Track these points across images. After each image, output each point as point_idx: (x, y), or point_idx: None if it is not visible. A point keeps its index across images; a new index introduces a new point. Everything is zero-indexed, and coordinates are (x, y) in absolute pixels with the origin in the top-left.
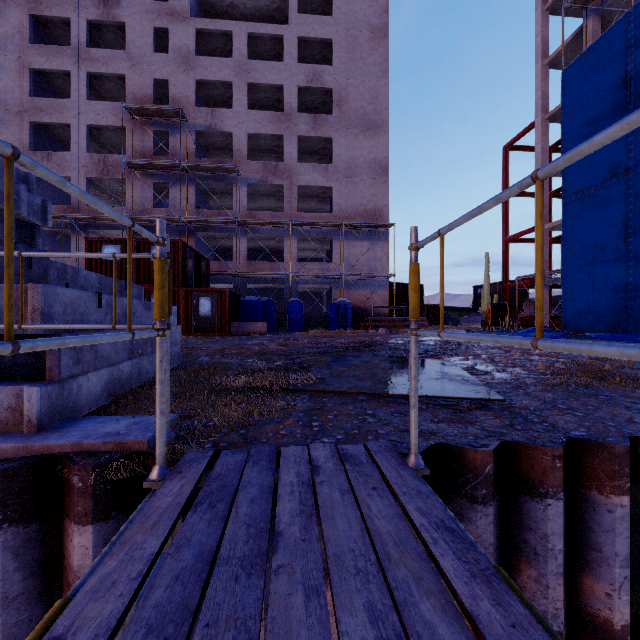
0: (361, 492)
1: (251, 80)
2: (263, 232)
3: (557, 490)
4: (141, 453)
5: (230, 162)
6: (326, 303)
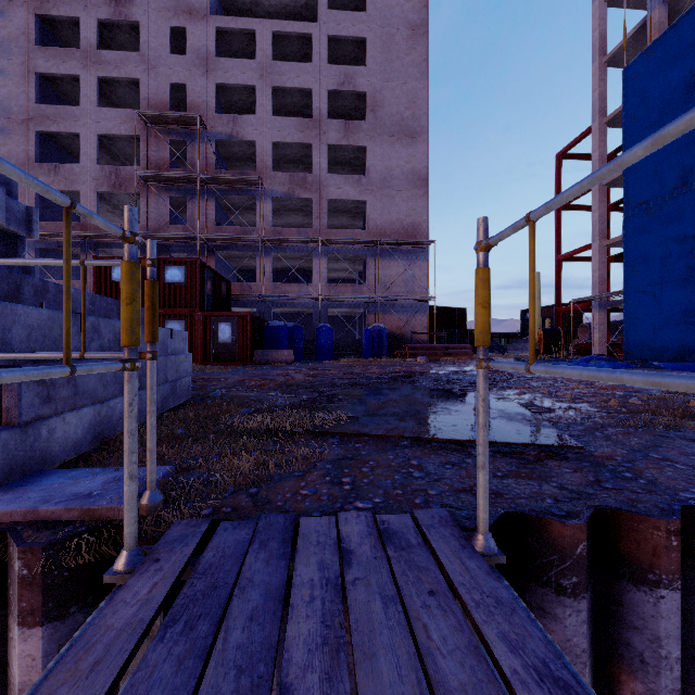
0: (413, 600)
1: (276, 83)
2: (290, 251)
3: (673, 577)
4: (113, 525)
5: (253, 174)
6: (359, 329)
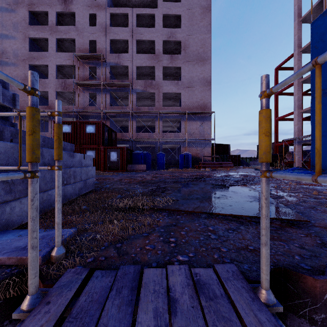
0: None
1: (138, 38)
2: (144, 117)
3: None
4: None
5: (127, 81)
6: (177, 154)
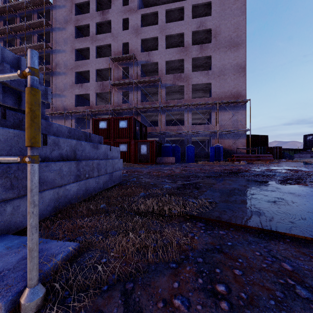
0: None
1: (167, 33)
2: (173, 111)
3: None
4: None
5: (157, 77)
6: (207, 147)
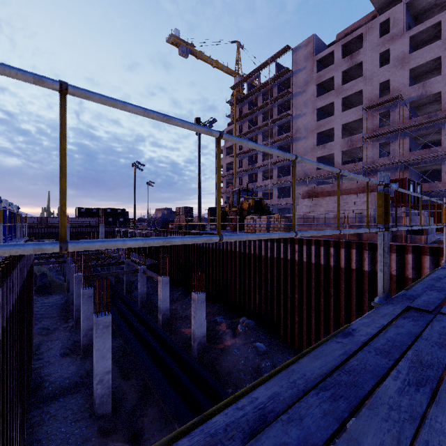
0: None
1: None
2: None
3: None
4: None
5: (439, 113)
6: None
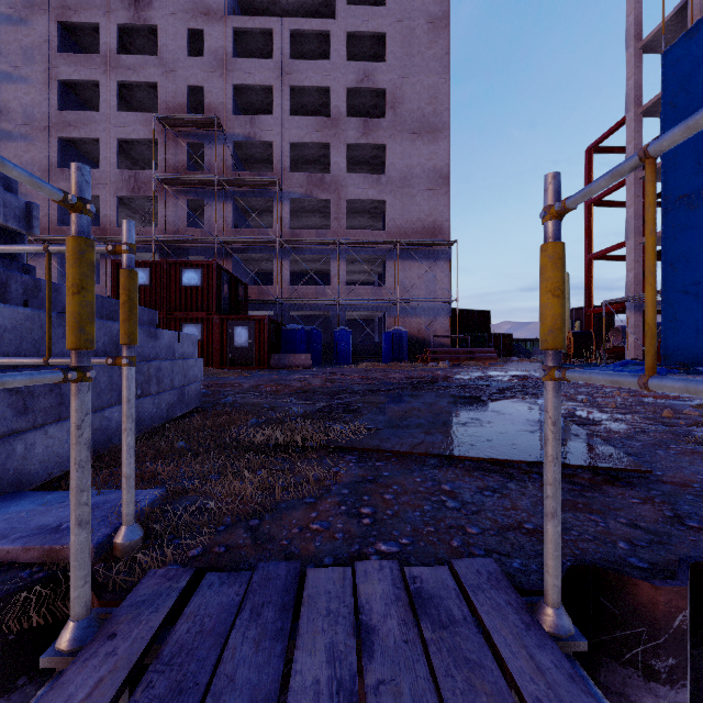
0: None
1: (294, 83)
2: (307, 253)
3: None
4: None
5: (271, 175)
6: (378, 332)
